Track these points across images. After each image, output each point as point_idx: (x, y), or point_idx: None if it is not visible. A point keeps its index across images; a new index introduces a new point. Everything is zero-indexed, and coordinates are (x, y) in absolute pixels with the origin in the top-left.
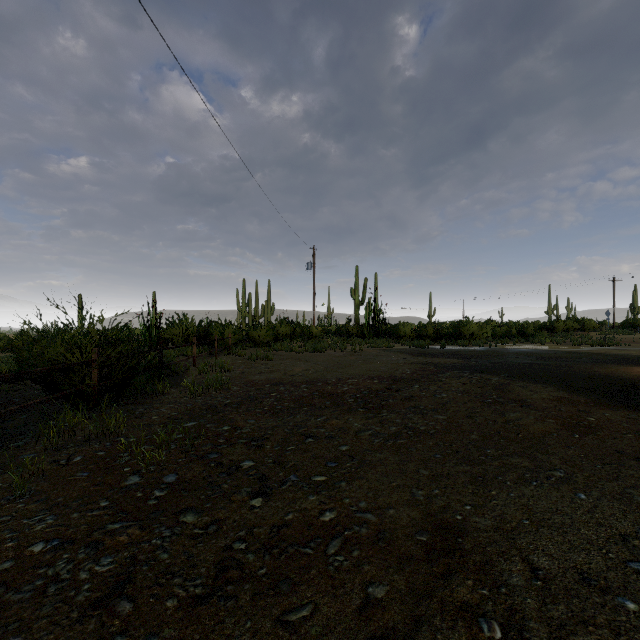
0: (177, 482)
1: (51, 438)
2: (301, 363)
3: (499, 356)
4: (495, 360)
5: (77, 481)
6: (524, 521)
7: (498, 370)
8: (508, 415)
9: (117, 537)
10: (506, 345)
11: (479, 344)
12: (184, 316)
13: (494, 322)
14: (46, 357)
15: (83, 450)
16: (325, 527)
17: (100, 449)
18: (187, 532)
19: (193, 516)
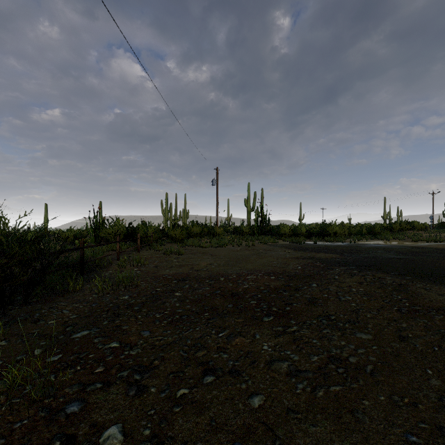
0: None
1: None
2: (206, 257)
3: (364, 251)
4: (365, 255)
5: None
6: None
7: (382, 267)
8: None
9: None
10: (361, 241)
11: (342, 240)
12: (117, 219)
13: (347, 224)
14: None
15: None
16: None
17: None
18: None
19: None
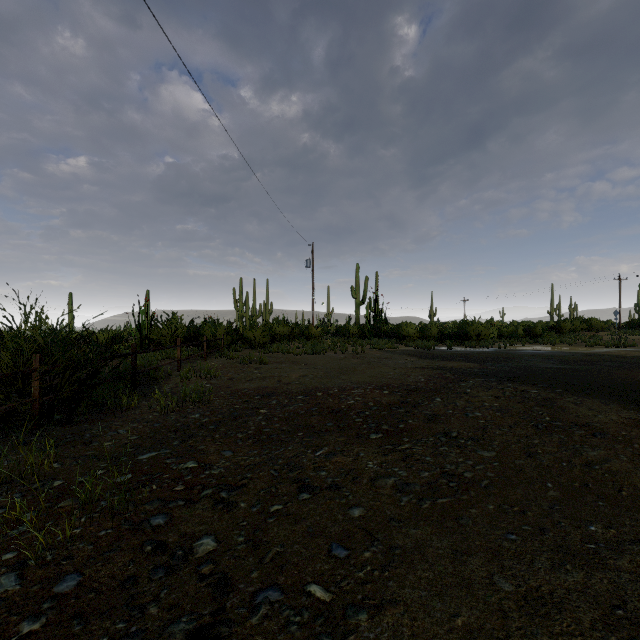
0: (76, 592)
1: None
2: (298, 367)
3: (515, 359)
4: (514, 364)
5: None
6: None
7: (530, 378)
8: (585, 452)
9: None
10: (515, 346)
11: (487, 345)
12: (173, 315)
13: (497, 322)
14: None
15: None
16: None
17: (2, 504)
18: None
19: None
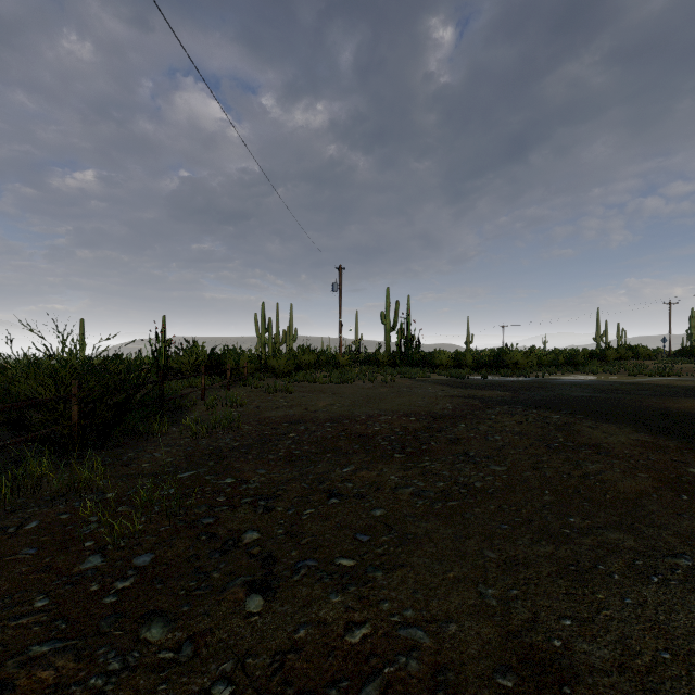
0: (152, 565)
1: (3, 496)
2: (325, 396)
3: (550, 388)
4: (547, 393)
5: (16, 563)
6: (662, 654)
7: (556, 405)
8: (585, 466)
9: (38, 672)
10: (554, 375)
11: (524, 374)
12: (194, 343)
13: (538, 350)
14: (13, 391)
15: (43, 512)
16: (354, 656)
17: (65, 510)
18: (147, 660)
19: (161, 629)
